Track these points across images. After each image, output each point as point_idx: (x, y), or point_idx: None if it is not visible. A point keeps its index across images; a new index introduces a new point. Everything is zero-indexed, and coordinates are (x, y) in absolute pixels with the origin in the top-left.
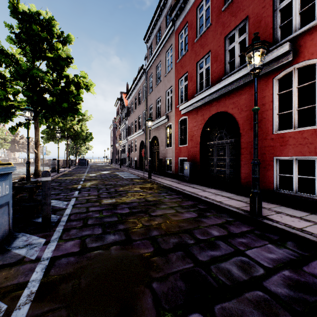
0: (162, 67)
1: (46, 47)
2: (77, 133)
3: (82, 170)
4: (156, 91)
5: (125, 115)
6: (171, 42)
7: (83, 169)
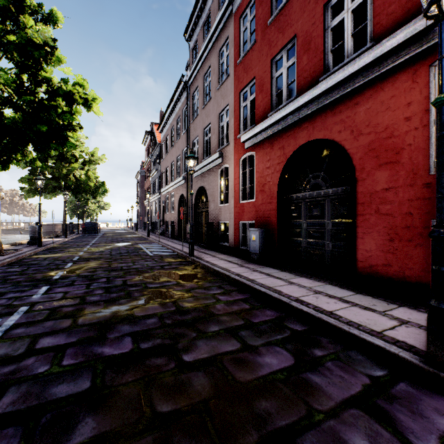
0: (212, 76)
1: (10, 28)
2: (80, 183)
3: (86, 240)
4: (203, 116)
5: (157, 157)
6: (228, 33)
7: (89, 239)
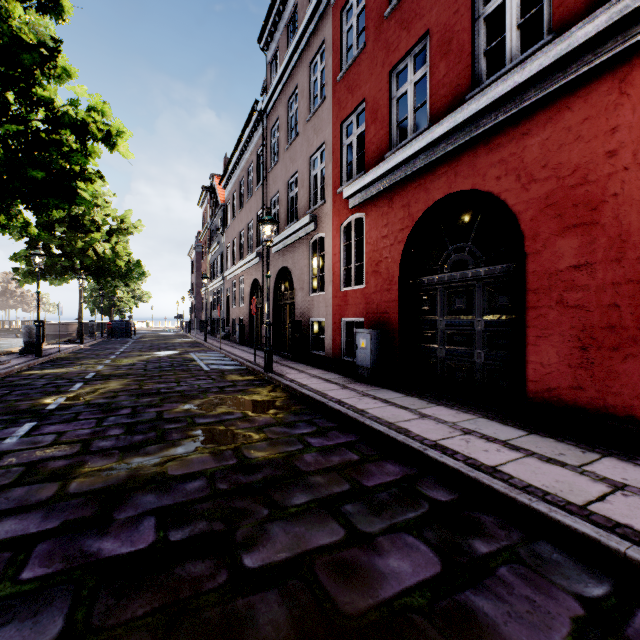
0: (300, 101)
1: None
2: (104, 262)
3: (111, 347)
4: (287, 161)
5: (220, 224)
6: (323, 35)
7: (116, 346)
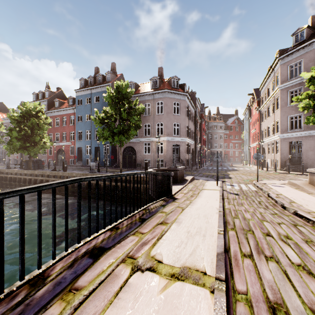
0: None
1: None
2: None
3: None
4: None
5: None
6: None
7: None
